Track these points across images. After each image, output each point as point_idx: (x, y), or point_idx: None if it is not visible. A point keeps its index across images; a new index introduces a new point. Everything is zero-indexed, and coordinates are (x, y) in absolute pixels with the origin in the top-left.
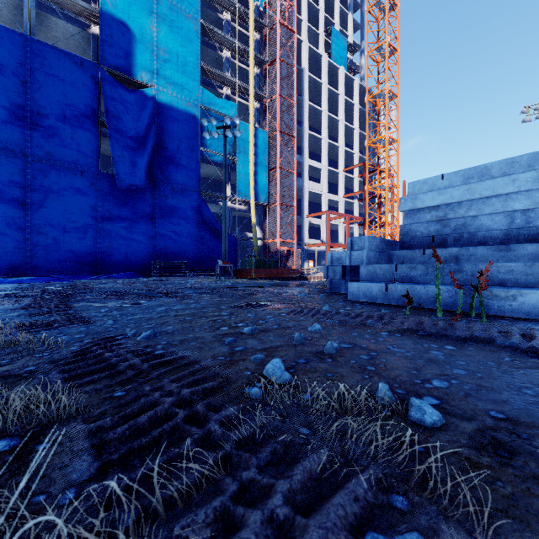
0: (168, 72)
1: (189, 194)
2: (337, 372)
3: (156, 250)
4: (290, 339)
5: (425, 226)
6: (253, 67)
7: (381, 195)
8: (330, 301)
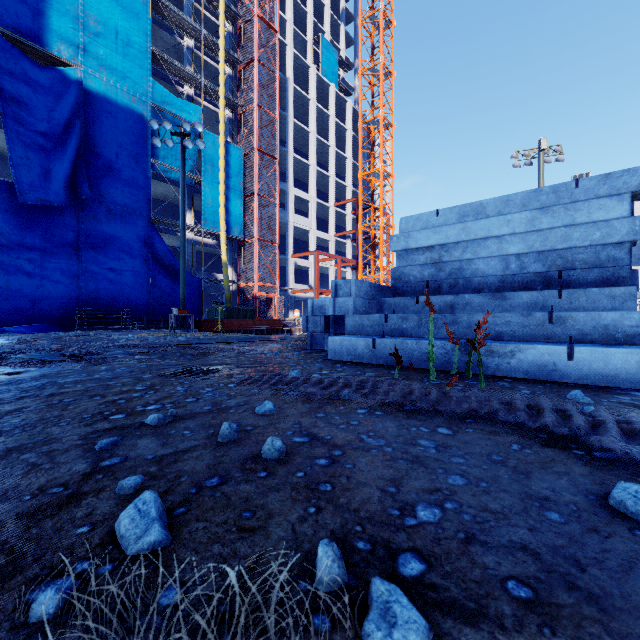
0: (102, 50)
1: (134, 220)
2: (263, 505)
3: (82, 293)
4: (217, 433)
5: (419, 270)
6: (223, 65)
7: (375, 236)
8: (305, 362)
